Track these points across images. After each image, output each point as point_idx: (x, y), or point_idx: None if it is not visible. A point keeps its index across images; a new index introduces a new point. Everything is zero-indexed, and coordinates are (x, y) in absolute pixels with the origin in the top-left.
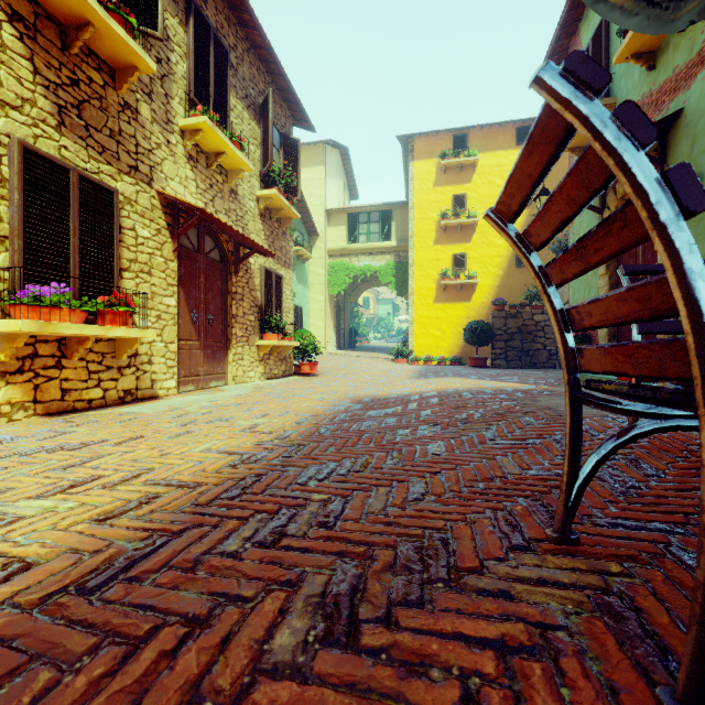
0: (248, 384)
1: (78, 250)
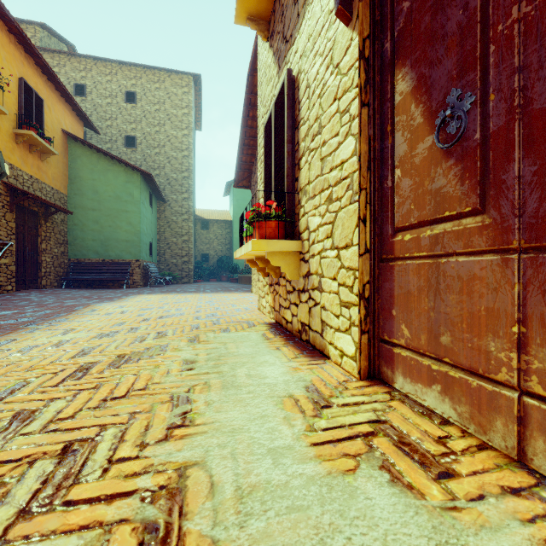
0: None
1: (274, 176)
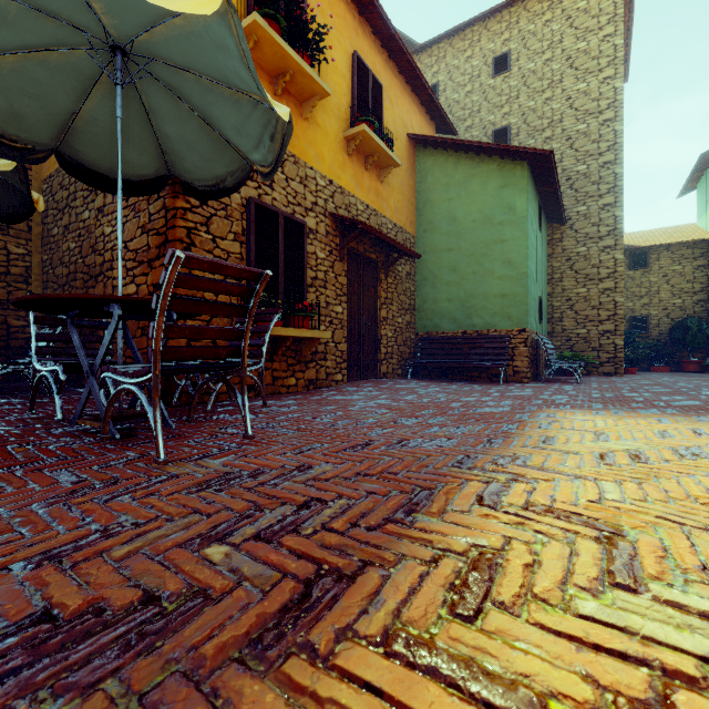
0: None
1: None
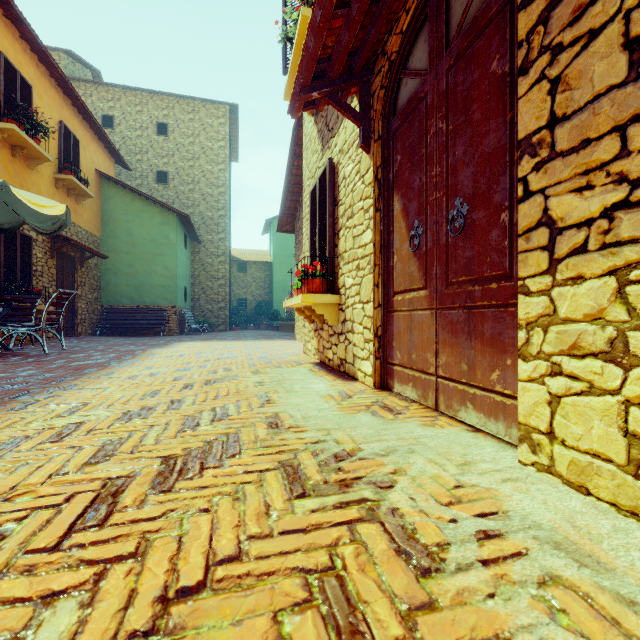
0: (505, 487)
1: (319, 239)
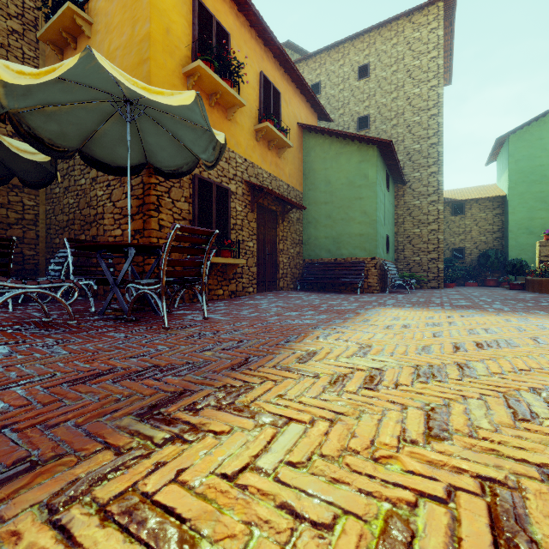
0: None
1: None
